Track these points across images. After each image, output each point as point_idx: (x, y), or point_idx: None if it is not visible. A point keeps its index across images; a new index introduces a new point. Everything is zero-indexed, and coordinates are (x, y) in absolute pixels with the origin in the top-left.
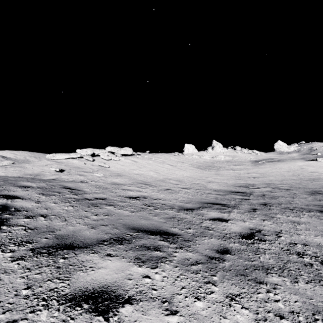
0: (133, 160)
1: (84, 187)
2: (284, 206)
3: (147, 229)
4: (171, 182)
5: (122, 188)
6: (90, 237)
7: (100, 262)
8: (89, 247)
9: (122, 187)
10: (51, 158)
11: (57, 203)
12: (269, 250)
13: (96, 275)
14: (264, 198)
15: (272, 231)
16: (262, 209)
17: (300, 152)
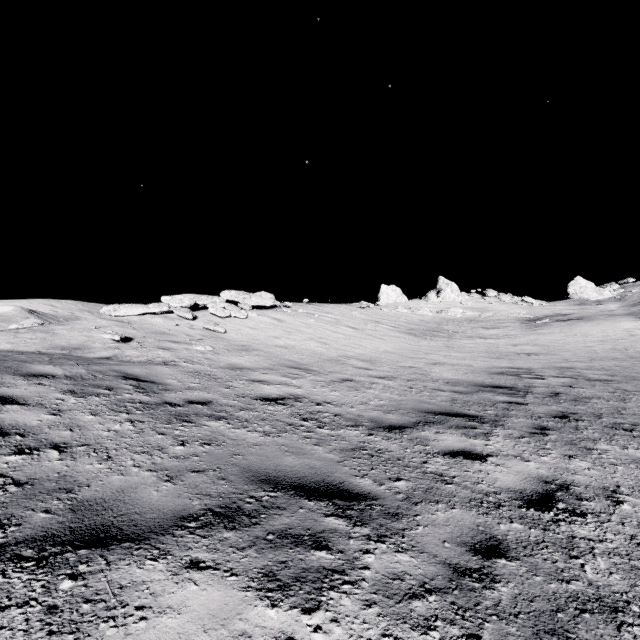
0: (276, 318)
1: (166, 377)
2: (609, 420)
3: (298, 483)
4: (354, 365)
5: (250, 378)
6: (157, 508)
7: (167, 590)
8: (149, 537)
9: (249, 376)
10: (110, 313)
11: (100, 415)
12: (600, 542)
13: (148, 637)
14: (558, 401)
15: (597, 488)
16: (560, 429)
17: (623, 300)
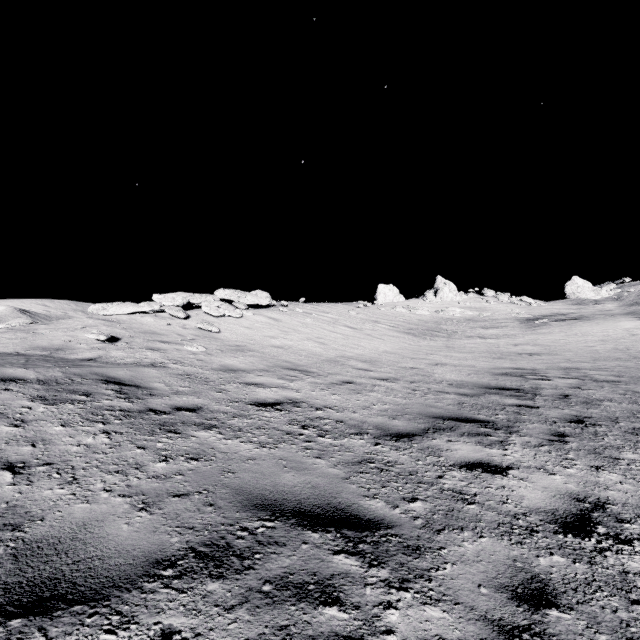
0: (272, 317)
1: (153, 380)
2: (628, 425)
3: (300, 507)
4: (354, 366)
5: (244, 380)
6: (125, 549)
7: None
8: (109, 595)
9: (243, 379)
10: (98, 312)
11: (71, 425)
12: None
13: None
14: (569, 404)
15: (636, 507)
16: (579, 435)
17: (621, 300)
